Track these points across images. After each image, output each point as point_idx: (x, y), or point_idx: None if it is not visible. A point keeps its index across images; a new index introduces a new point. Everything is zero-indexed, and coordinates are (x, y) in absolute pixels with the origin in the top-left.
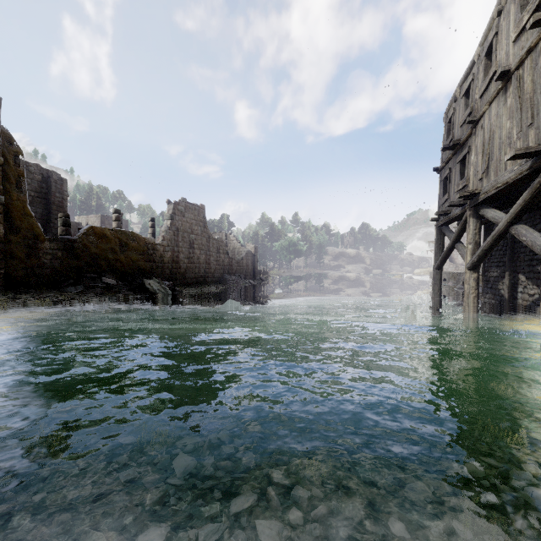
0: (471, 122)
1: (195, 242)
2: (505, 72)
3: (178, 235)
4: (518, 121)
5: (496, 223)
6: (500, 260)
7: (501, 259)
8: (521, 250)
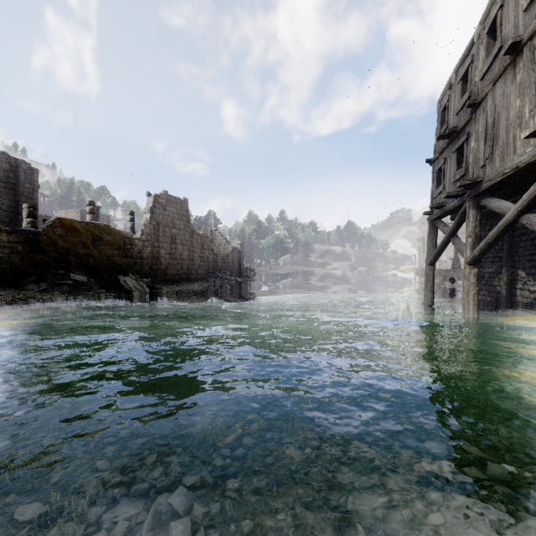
0: (471, 105)
1: (178, 237)
2: (516, 44)
3: (159, 229)
4: (531, 97)
5: (502, 213)
6: (496, 255)
7: (497, 255)
8: (520, 244)
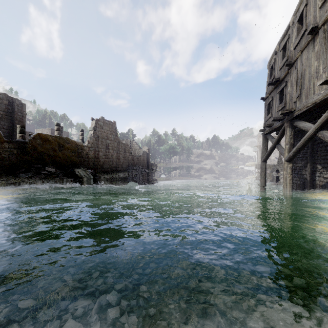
0: (288, 65)
1: (110, 145)
2: (314, 28)
3: (98, 140)
4: (324, 60)
5: (306, 130)
6: (304, 156)
7: (304, 155)
8: (318, 149)
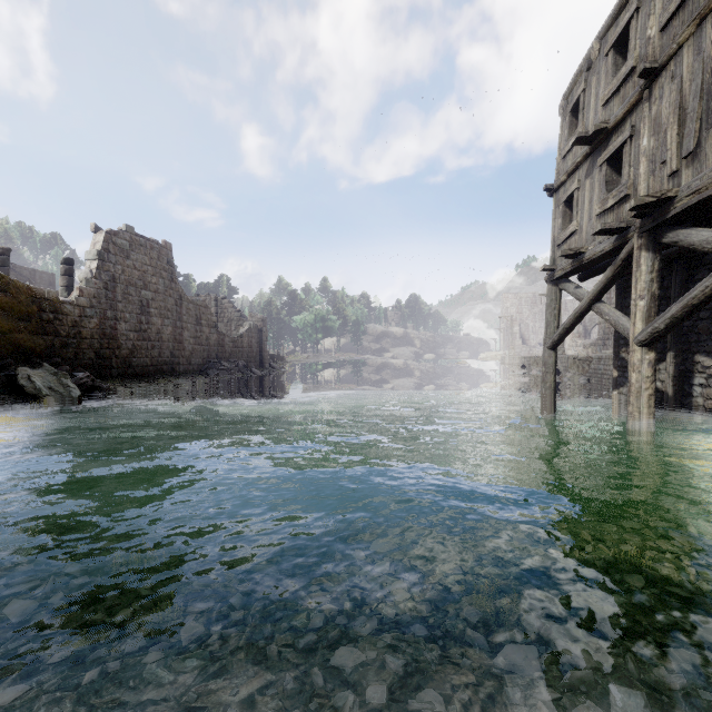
0: (646, 72)
1: (153, 304)
2: None
3: (116, 289)
4: None
5: None
6: None
7: None
8: (700, 315)
